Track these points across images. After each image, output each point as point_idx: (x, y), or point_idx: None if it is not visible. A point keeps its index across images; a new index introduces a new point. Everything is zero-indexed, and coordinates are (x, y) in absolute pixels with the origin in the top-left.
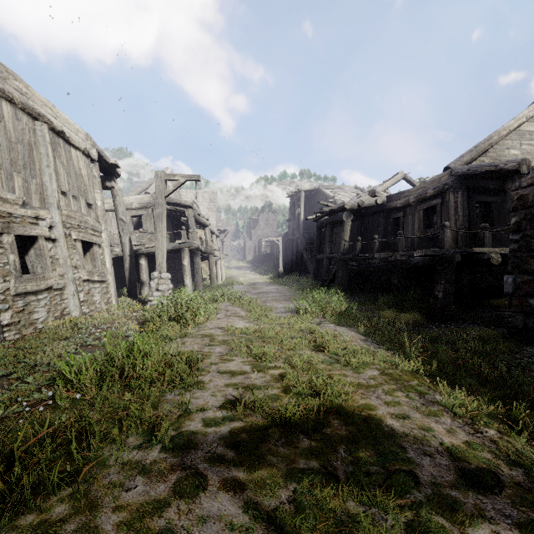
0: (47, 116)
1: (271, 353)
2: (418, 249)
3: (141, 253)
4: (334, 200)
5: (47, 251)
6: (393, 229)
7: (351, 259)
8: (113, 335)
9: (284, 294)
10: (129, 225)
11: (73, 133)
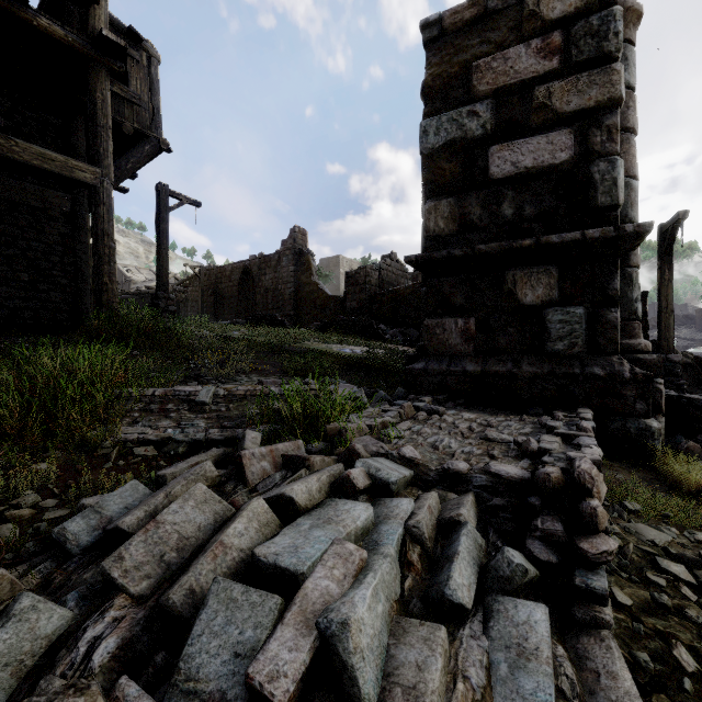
0: None
1: None
2: None
3: None
4: (130, 280)
5: None
6: None
7: None
8: None
9: None
10: None
11: None
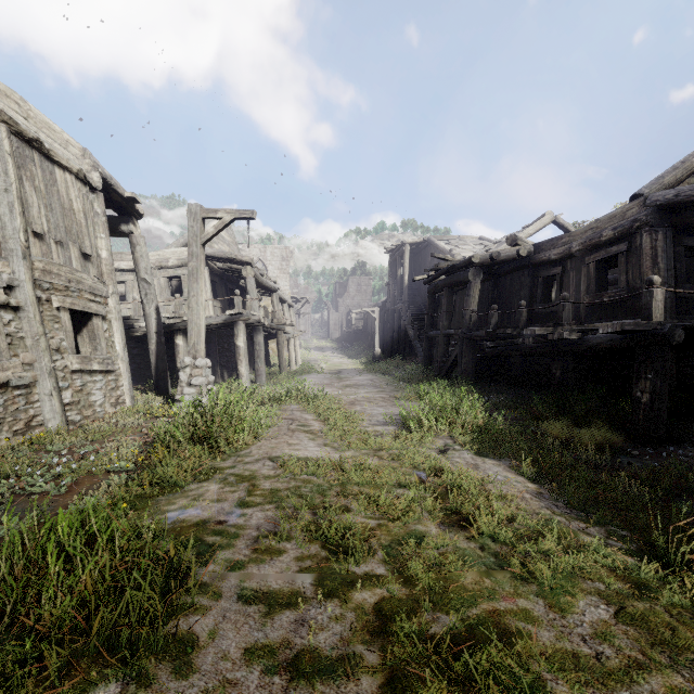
0: (6, 112)
1: (359, 531)
2: (587, 323)
3: (177, 329)
4: (451, 255)
5: (1, 326)
6: (544, 292)
7: (482, 337)
8: (91, 468)
9: (382, 388)
10: (164, 290)
11: (59, 146)
